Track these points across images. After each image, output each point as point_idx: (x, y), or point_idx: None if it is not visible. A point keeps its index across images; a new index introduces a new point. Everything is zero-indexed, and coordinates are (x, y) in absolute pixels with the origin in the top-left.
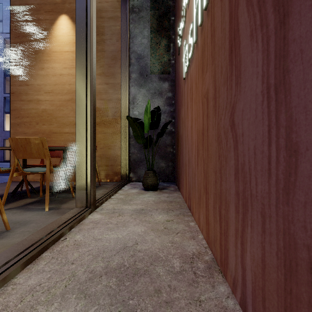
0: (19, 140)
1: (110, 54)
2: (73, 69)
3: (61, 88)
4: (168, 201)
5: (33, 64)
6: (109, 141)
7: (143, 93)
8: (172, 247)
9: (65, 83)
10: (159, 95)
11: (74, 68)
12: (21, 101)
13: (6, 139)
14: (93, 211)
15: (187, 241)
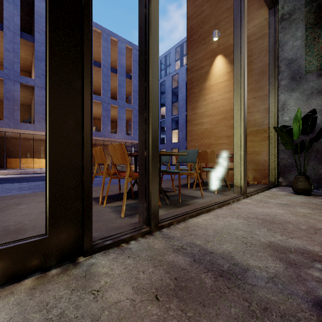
0: (202, 152)
1: (258, 71)
2: (226, 94)
3: (217, 111)
4: (319, 204)
5: (199, 99)
6: (256, 148)
7: (294, 97)
8: (304, 222)
9: (219, 106)
10: (318, 94)
11: (226, 93)
12: (192, 125)
13: (173, 148)
14: (245, 198)
15: (321, 224)
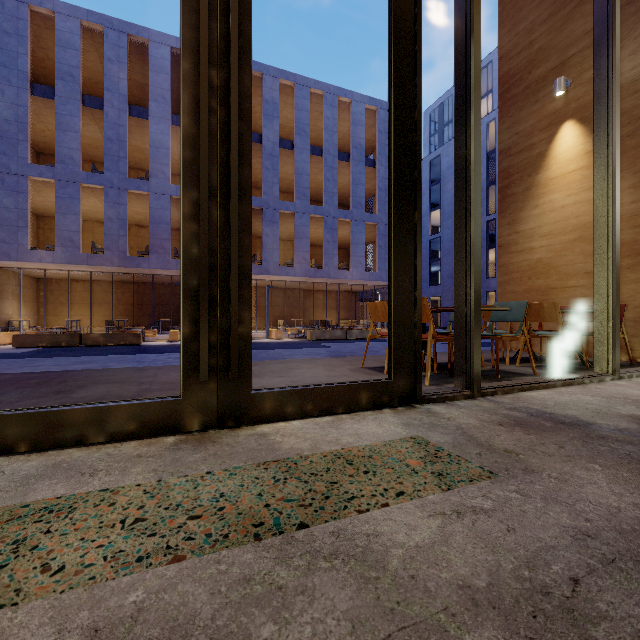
0: (533, 305)
1: None
2: (583, 194)
3: (563, 225)
4: None
5: (524, 205)
6: None
7: None
8: None
9: (569, 216)
10: None
11: (584, 192)
12: (509, 253)
13: None
14: (615, 379)
15: None
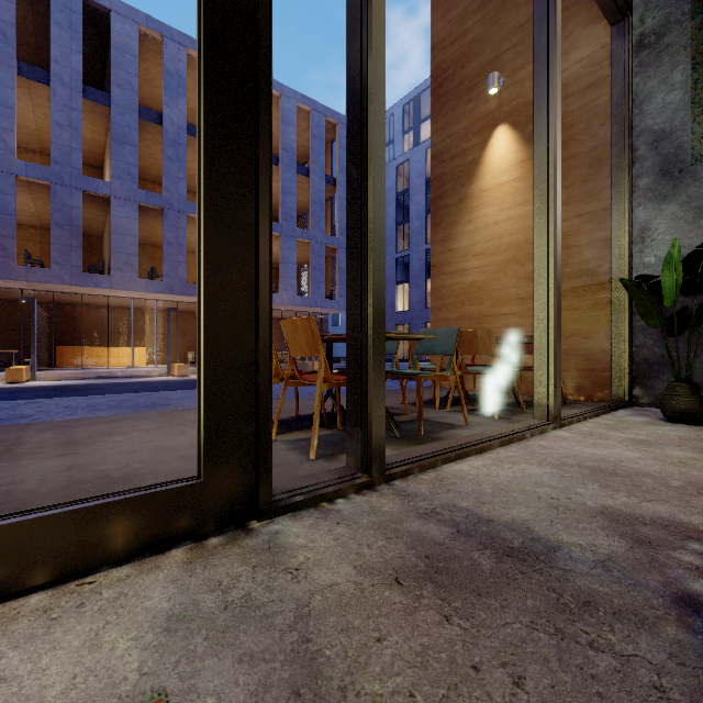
0: (465, 334)
1: (587, 158)
2: (516, 209)
3: (496, 244)
4: None
5: (458, 219)
6: (583, 324)
7: (668, 214)
8: (679, 475)
9: (502, 234)
10: None
11: (517, 207)
12: (442, 275)
13: (398, 325)
14: (557, 428)
15: None
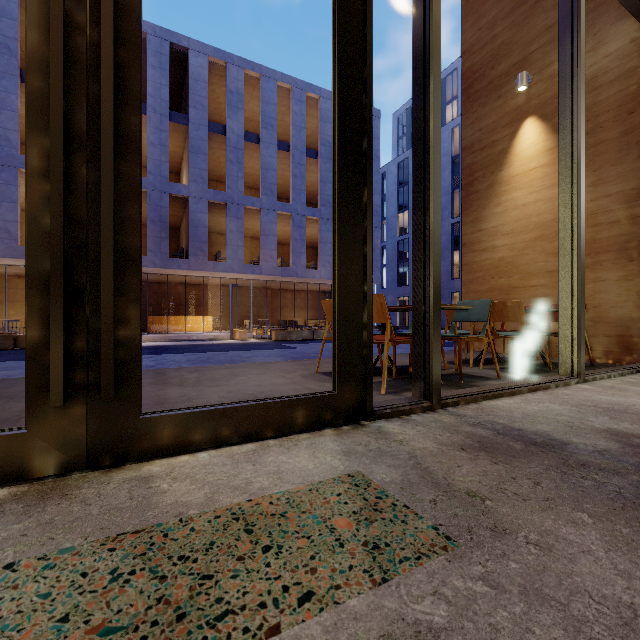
0: (496, 304)
1: (615, 143)
2: (544, 191)
3: (525, 224)
4: None
5: (487, 202)
6: (612, 294)
7: None
8: None
9: (531, 214)
10: None
11: (545, 190)
12: (473, 252)
13: None
14: (580, 382)
15: None
